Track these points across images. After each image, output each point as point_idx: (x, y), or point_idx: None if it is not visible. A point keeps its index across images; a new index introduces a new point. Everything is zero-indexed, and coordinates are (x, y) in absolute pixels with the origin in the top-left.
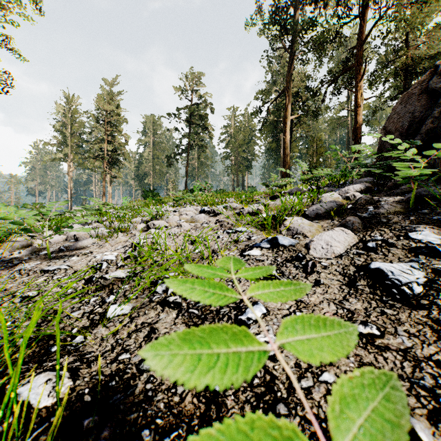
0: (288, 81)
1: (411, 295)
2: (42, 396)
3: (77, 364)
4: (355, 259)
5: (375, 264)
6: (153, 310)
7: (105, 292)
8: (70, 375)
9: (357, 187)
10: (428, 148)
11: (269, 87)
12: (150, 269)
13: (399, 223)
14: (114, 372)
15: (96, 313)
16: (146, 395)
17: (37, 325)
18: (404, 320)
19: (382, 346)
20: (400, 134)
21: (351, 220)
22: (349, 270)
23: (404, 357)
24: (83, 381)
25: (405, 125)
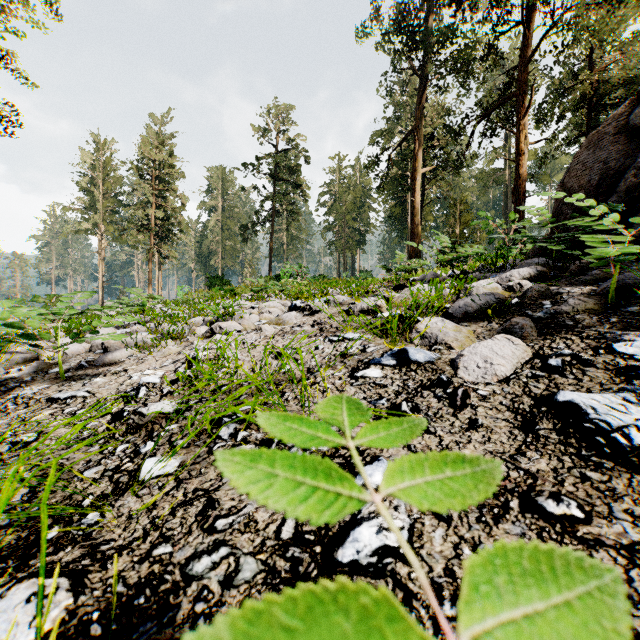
0: (418, 118)
1: (627, 447)
2: (19, 625)
3: (85, 562)
4: (530, 385)
5: (566, 394)
6: (213, 467)
7: (140, 436)
8: (71, 586)
9: (525, 271)
10: (630, 214)
11: (390, 127)
12: (208, 403)
13: (594, 328)
14: (143, 579)
15: (124, 471)
16: (194, 623)
17: (30, 491)
18: (622, 492)
19: (590, 538)
20: (585, 194)
21: (520, 322)
22: (523, 403)
23: (629, 560)
24: (90, 596)
25: (594, 180)
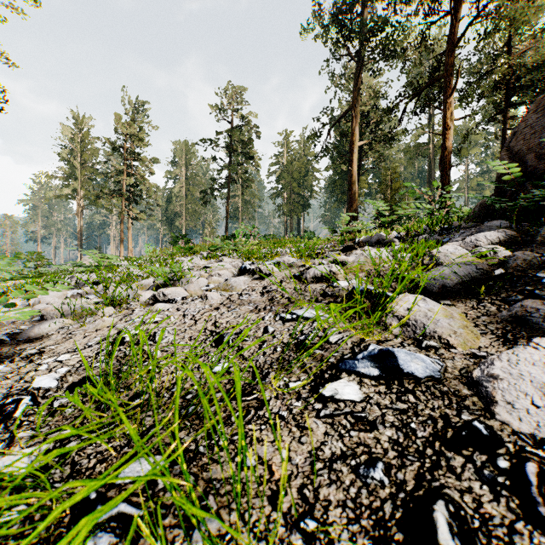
0: (356, 98)
1: None
2: None
3: None
4: None
5: None
6: None
7: None
8: None
9: (493, 235)
10: None
11: None
12: None
13: None
14: None
15: None
16: None
17: None
18: None
19: None
20: (535, 156)
21: (540, 309)
22: None
23: None
24: None
25: (544, 143)
